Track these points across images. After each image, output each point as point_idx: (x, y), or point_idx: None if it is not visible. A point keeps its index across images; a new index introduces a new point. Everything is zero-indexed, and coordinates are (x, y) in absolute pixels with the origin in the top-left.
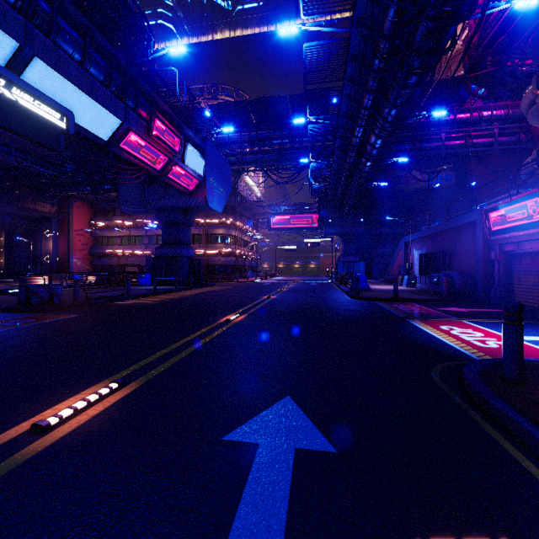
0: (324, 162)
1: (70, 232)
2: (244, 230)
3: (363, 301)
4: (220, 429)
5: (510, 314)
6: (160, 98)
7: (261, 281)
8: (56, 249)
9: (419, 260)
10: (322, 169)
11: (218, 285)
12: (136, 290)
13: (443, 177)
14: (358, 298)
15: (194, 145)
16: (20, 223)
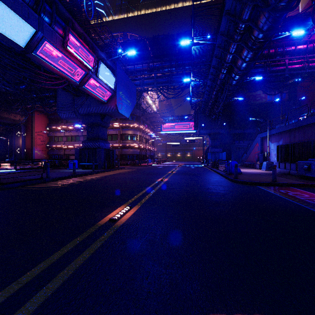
0: (201, 81)
1: (33, 133)
2: (145, 132)
3: (245, 184)
4: None
5: None
6: (75, 21)
7: (156, 165)
8: (24, 144)
9: (277, 150)
10: (199, 87)
11: (126, 168)
12: (61, 172)
13: (279, 95)
14: (239, 182)
15: (107, 67)
16: (1, 127)
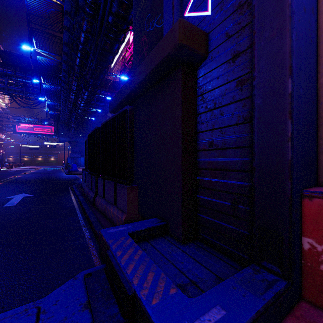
0: (56, 103)
1: None
2: None
3: (71, 175)
4: (2, 198)
5: (82, 171)
6: None
7: (7, 169)
8: None
9: None
10: (55, 105)
11: None
12: None
13: None
14: (69, 174)
15: None
16: None
